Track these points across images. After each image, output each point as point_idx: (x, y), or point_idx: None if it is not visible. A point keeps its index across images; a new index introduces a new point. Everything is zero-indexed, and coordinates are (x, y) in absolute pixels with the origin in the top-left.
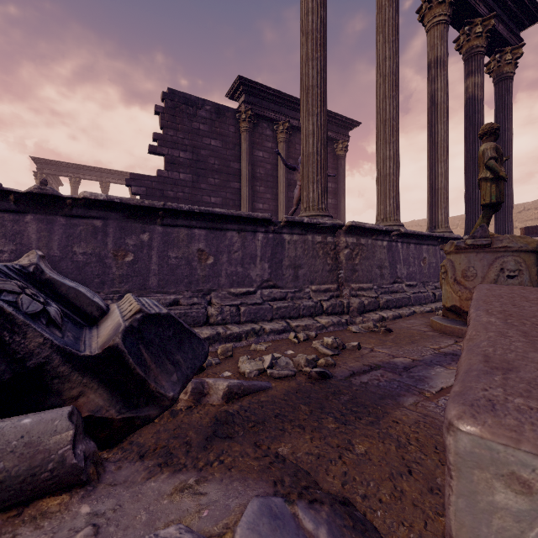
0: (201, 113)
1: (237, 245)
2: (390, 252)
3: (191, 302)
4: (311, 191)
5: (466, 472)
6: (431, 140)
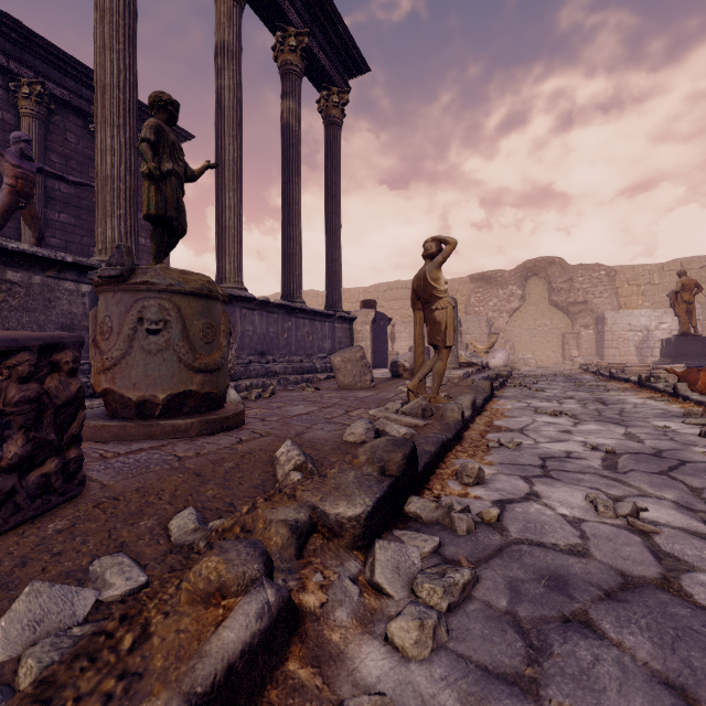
0: None
1: None
2: None
3: None
4: None
5: None
6: (218, 157)
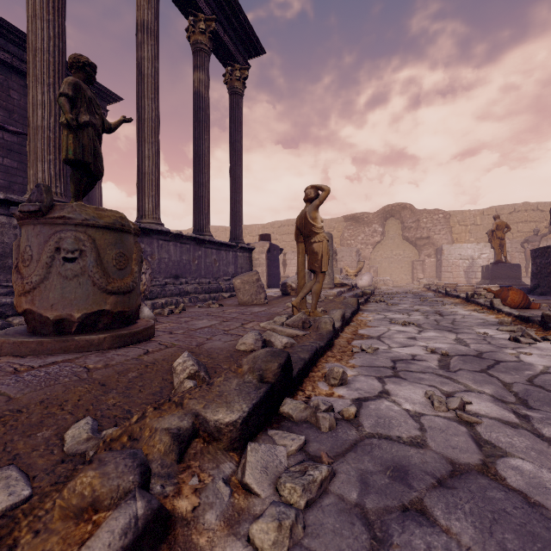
0: None
1: None
2: None
3: None
4: None
5: None
6: (138, 115)
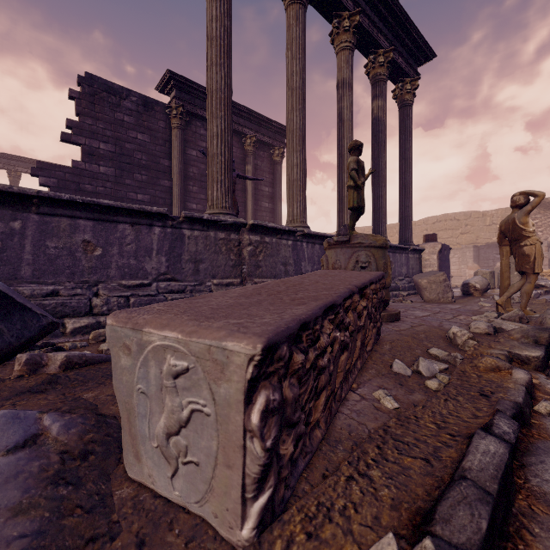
0: (126, 104)
1: (130, 238)
2: (295, 251)
3: (73, 293)
4: (215, 190)
5: (111, 351)
6: (339, 153)
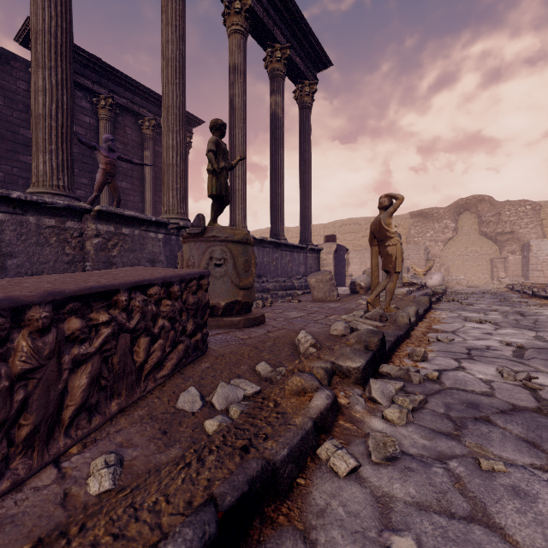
0: None
1: None
2: (168, 246)
3: None
4: (41, 162)
5: None
6: (231, 142)
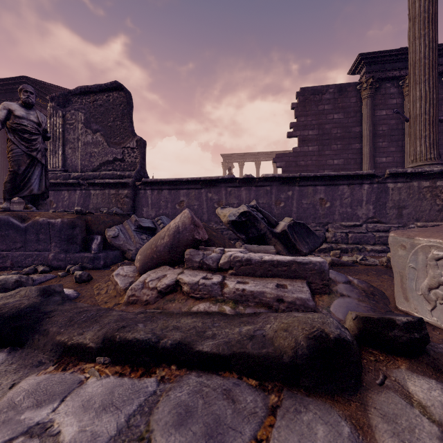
0: (325, 97)
1: (347, 194)
2: None
3: (315, 229)
4: (418, 145)
5: (392, 248)
6: None
